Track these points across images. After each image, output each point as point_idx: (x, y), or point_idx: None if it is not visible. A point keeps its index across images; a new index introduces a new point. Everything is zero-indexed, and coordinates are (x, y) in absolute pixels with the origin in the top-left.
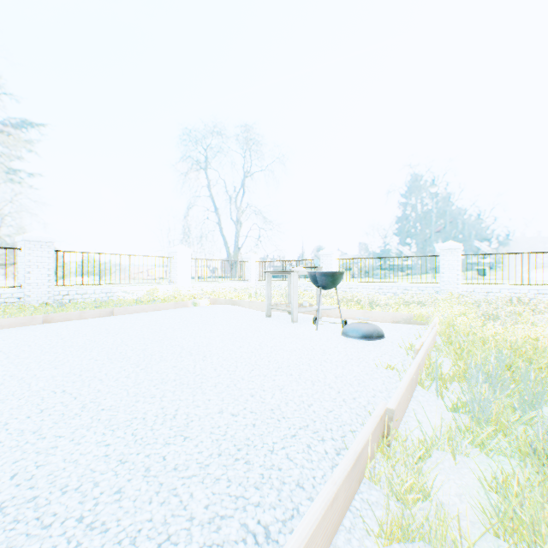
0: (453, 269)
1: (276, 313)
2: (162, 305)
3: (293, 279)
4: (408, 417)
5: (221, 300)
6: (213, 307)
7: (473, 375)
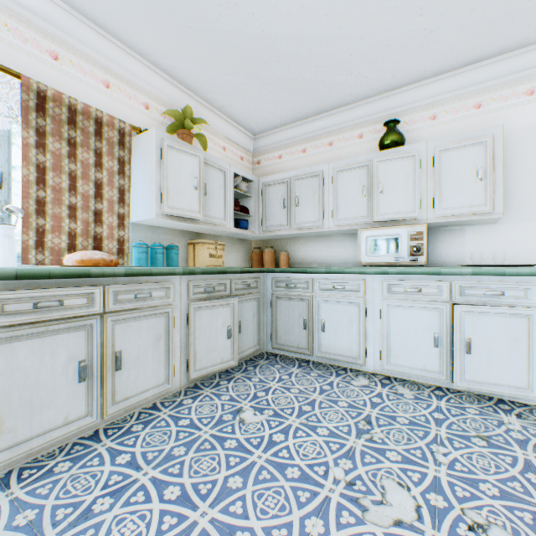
0: None
1: None
2: None
3: None
4: None
5: None
6: None
7: None
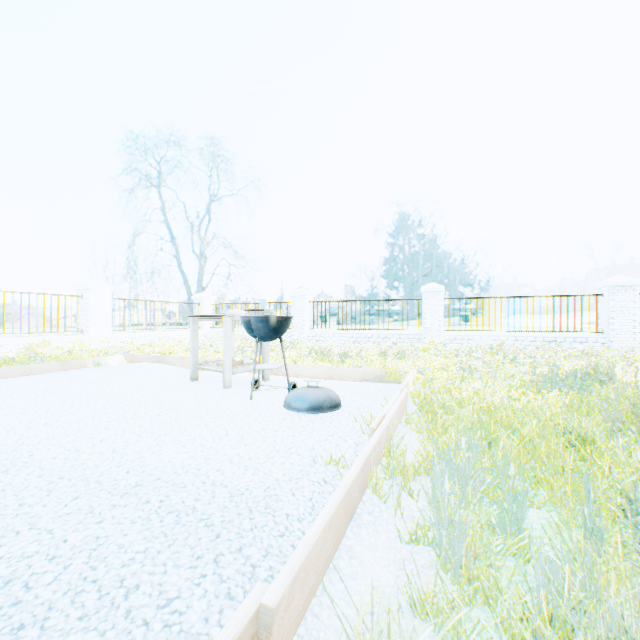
0: (435, 314)
1: (210, 374)
2: (37, 366)
3: (225, 327)
4: (335, 572)
5: (142, 357)
6: (123, 368)
7: (438, 484)
